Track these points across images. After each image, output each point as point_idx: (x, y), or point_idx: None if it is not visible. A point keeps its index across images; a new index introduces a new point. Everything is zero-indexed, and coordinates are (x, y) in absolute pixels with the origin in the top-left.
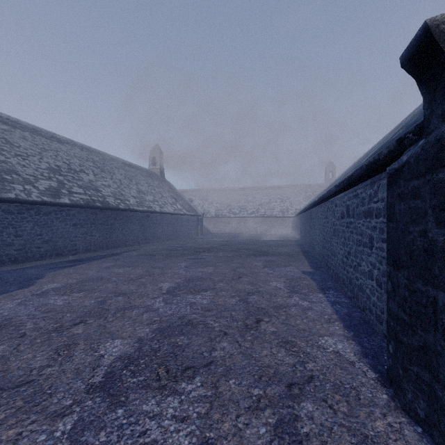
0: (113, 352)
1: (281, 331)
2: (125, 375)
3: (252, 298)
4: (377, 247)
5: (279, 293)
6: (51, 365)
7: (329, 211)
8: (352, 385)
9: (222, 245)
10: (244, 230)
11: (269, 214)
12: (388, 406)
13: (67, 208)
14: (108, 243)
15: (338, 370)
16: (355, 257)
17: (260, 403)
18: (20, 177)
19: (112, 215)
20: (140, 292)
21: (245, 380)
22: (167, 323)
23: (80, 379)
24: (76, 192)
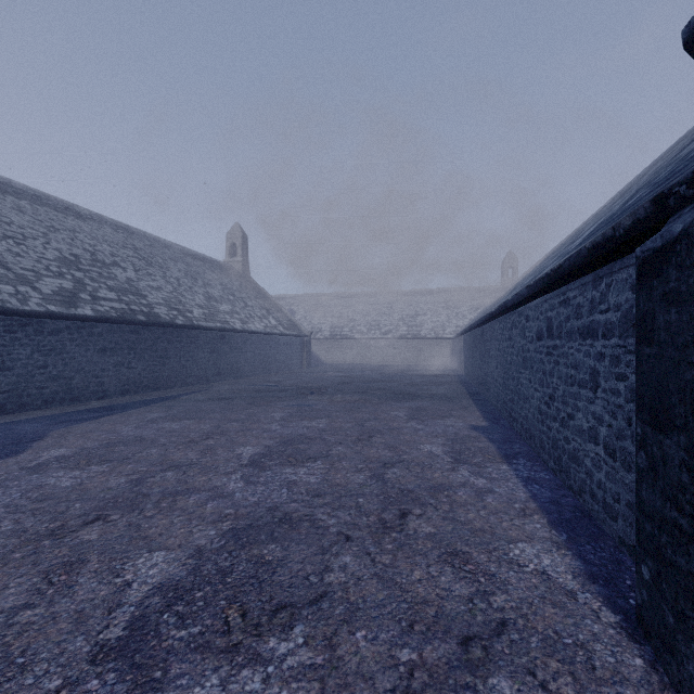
0: (149, 577)
1: (444, 533)
2: (166, 624)
3: (391, 473)
4: (606, 389)
5: (437, 463)
6: (32, 604)
7: (516, 329)
8: (578, 639)
9: (342, 382)
10: (375, 359)
11: (415, 334)
12: (648, 683)
13: (88, 324)
14: (157, 379)
15: (550, 609)
16: (564, 404)
17: (413, 680)
18: (10, 273)
19: (165, 335)
20: (204, 463)
21: (385, 631)
22: (247, 520)
23: (82, 634)
24: (105, 297)
